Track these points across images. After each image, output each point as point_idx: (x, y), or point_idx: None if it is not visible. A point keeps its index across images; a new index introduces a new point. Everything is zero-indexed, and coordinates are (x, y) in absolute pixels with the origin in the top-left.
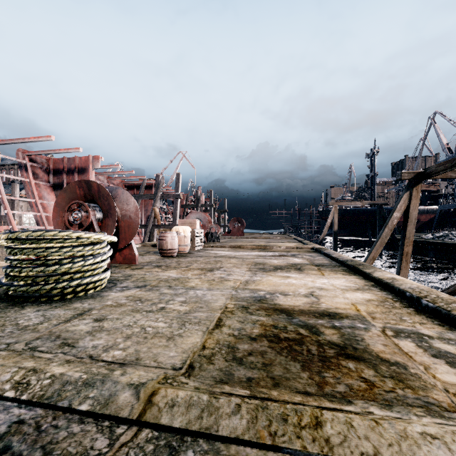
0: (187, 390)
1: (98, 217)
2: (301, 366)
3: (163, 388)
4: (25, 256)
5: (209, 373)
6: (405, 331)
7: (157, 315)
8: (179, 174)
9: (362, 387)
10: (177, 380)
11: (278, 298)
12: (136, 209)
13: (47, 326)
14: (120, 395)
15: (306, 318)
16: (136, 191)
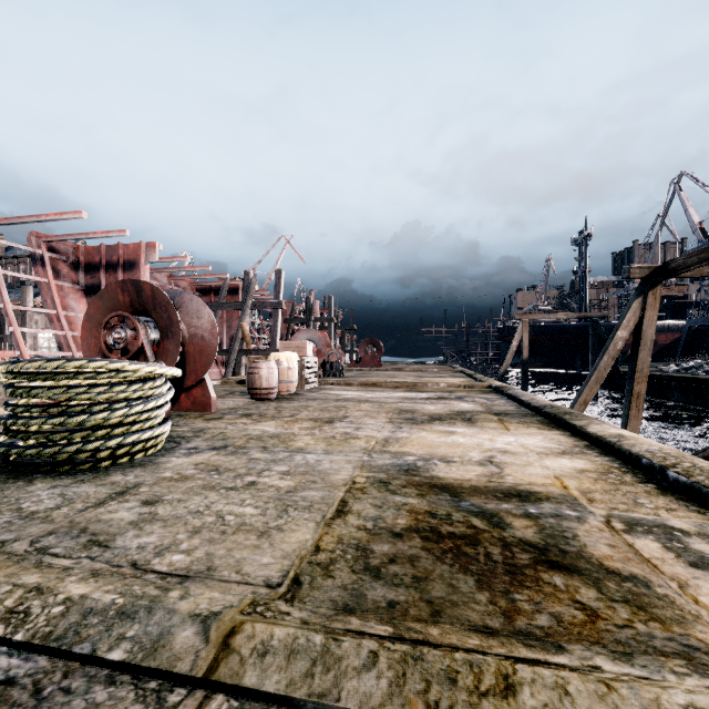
0: (289, 626)
1: (153, 338)
2: (475, 582)
3: (249, 622)
4: (36, 400)
5: (325, 594)
6: (643, 523)
7: (243, 496)
8: (281, 270)
9: (577, 618)
10: (272, 607)
11: (436, 467)
12: (212, 325)
13: (67, 513)
14: (178, 635)
15: (481, 500)
16: (214, 297)
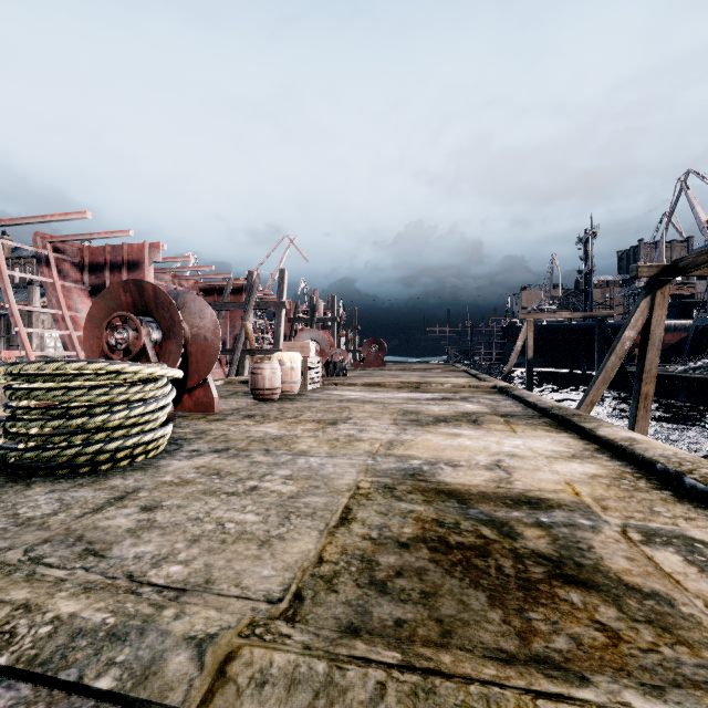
0: (290, 652)
1: (155, 339)
2: (487, 598)
3: (247, 647)
4: (36, 402)
5: (328, 610)
6: (661, 533)
7: (244, 501)
8: (284, 270)
9: (598, 641)
10: (272, 628)
11: (442, 471)
12: (215, 325)
13: (63, 519)
14: (170, 660)
15: (490, 507)
16: (217, 297)
